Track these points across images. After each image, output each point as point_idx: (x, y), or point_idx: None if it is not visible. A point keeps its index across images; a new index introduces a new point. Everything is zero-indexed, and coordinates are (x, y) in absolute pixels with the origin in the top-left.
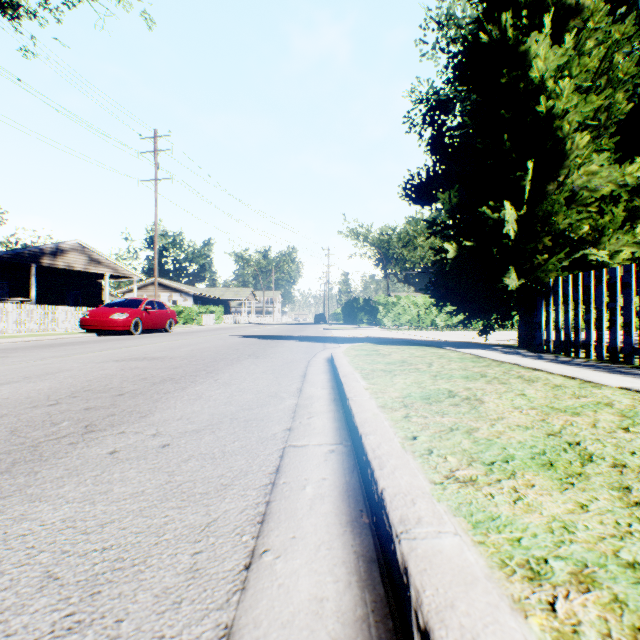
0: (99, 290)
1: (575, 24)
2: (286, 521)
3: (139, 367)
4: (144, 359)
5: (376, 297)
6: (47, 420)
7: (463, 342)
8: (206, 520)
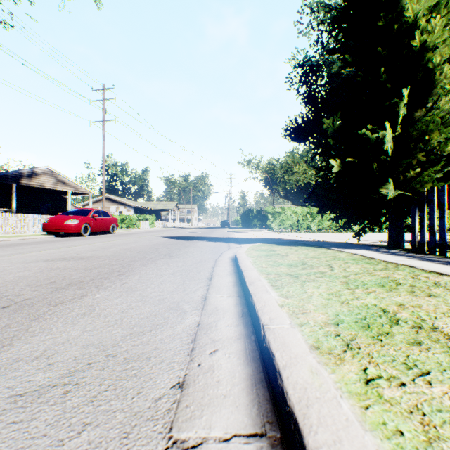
0: (64, 203)
1: None
2: None
3: (59, 268)
4: (72, 259)
5: (266, 208)
6: None
7: (341, 242)
8: None
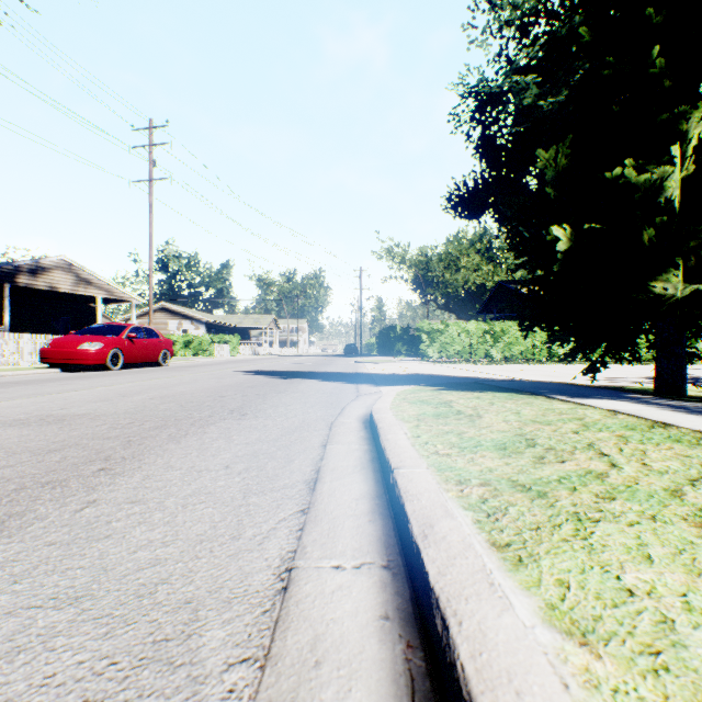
0: (93, 316)
1: None
2: None
3: None
4: (37, 421)
5: (419, 323)
6: None
7: (561, 384)
8: None
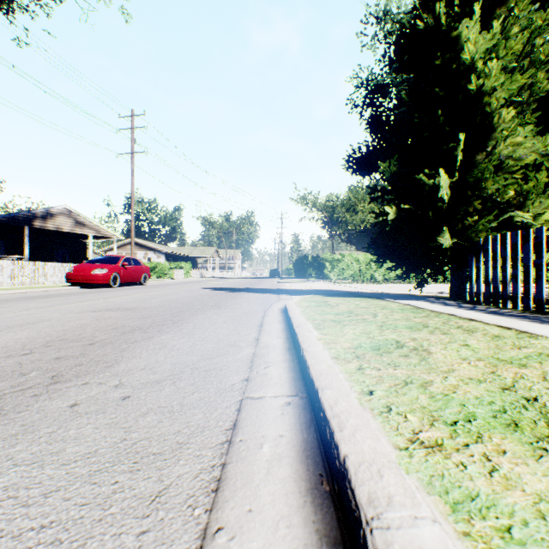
0: (84, 249)
1: (501, 12)
2: (242, 489)
3: (112, 317)
4: (118, 309)
5: (323, 255)
6: (17, 370)
7: (401, 294)
8: (157, 488)
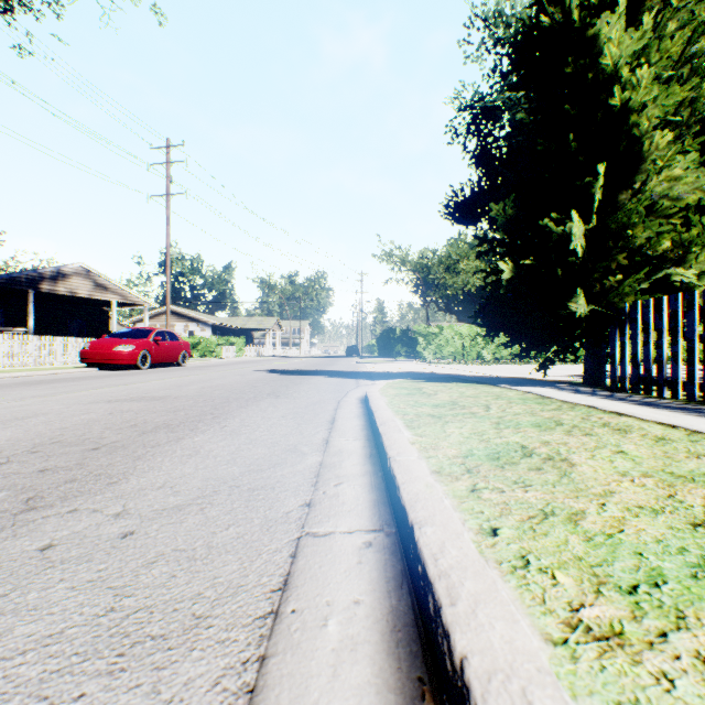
0: (106, 319)
1: (653, 4)
2: None
3: (132, 410)
4: (142, 399)
5: (415, 327)
6: None
7: (518, 378)
8: None
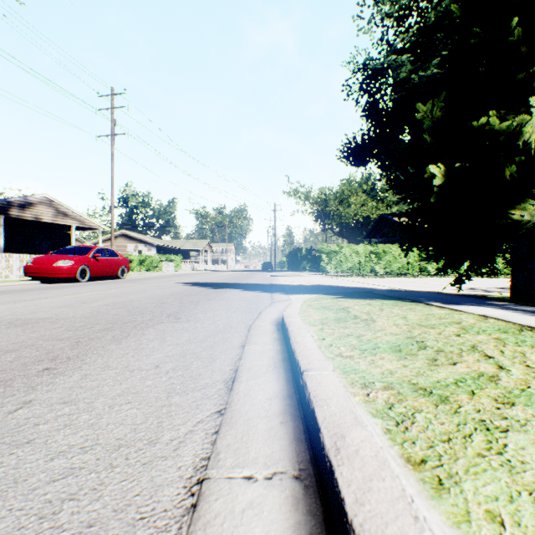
0: (69, 240)
1: None
2: None
3: None
4: (6, 324)
5: (319, 246)
6: None
7: (434, 293)
8: None
